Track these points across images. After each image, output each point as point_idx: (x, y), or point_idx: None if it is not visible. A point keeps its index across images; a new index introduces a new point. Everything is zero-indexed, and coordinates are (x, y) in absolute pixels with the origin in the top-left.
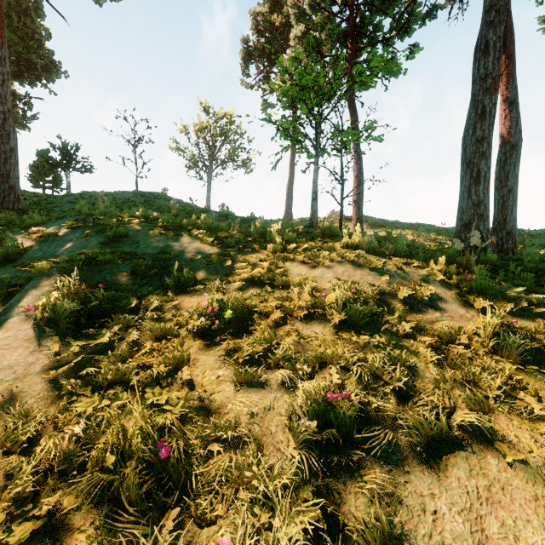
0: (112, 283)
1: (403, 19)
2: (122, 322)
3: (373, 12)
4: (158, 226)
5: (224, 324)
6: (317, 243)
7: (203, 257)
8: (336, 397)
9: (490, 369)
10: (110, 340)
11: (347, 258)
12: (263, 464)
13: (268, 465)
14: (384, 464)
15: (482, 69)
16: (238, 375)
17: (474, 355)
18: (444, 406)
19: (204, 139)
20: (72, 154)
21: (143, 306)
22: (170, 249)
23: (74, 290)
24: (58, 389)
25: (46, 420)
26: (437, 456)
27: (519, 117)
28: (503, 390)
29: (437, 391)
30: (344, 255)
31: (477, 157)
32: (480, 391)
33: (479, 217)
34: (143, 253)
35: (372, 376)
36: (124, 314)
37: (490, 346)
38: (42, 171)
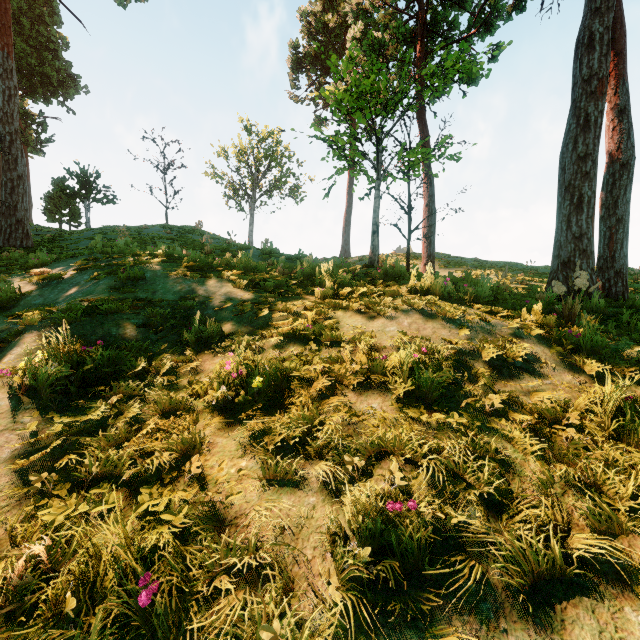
0: (118, 339)
1: (484, 13)
2: (122, 390)
3: (447, 7)
4: (183, 267)
5: (253, 395)
6: (377, 287)
7: (234, 305)
8: (399, 507)
9: (615, 464)
10: (104, 414)
11: (416, 306)
12: (289, 617)
13: (297, 619)
14: (469, 616)
15: (585, 68)
16: (266, 468)
17: (589, 441)
18: (555, 523)
19: (246, 163)
20: (92, 182)
21: (154, 369)
22: (195, 295)
23: (64, 349)
24: (27, 484)
25: (4, 530)
26: (547, 605)
27: (631, 129)
28: (637, 496)
29: (543, 500)
30: (411, 302)
31: (578, 179)
32: (605, 499)
33: (581, 253)
34: (161, 300)
35: (449, 473)
36: (127, 380)
37: (611, 428)
38: (58, 203)
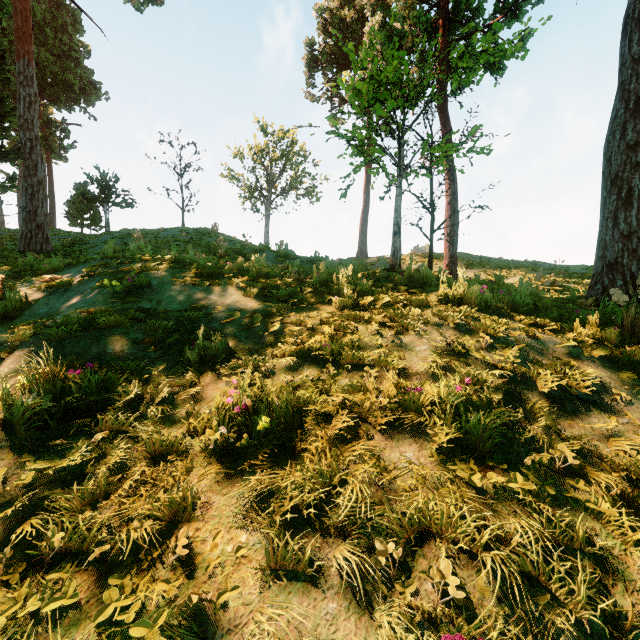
0: (114, 357)
1: None
2: (109, 425)
3: None
4: (193, 273)
5: (258, 435)
6: (401, 295)
7: (243, 317)
8: None
9: None
10: (84, 457)
11: (450, 320)
12: None
13: None
14: None
15: (636, 46)
16: (270, 552)
17: None
18: None
19: (262, 164)
20: (111, 186)
21: (149, 395)
22: (202, 305)
23: (47, 374)
24: None
25: None
26: None
27: None
28: None
29: None
30: (443, 314)
31: (627, 170)
32: None
33: (630, 254)
34: (165, 311)
35: (522, 573)
36: (117, 410)
37: None
38: (79, 207)
